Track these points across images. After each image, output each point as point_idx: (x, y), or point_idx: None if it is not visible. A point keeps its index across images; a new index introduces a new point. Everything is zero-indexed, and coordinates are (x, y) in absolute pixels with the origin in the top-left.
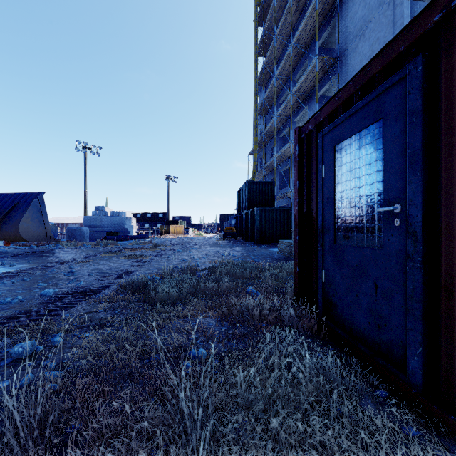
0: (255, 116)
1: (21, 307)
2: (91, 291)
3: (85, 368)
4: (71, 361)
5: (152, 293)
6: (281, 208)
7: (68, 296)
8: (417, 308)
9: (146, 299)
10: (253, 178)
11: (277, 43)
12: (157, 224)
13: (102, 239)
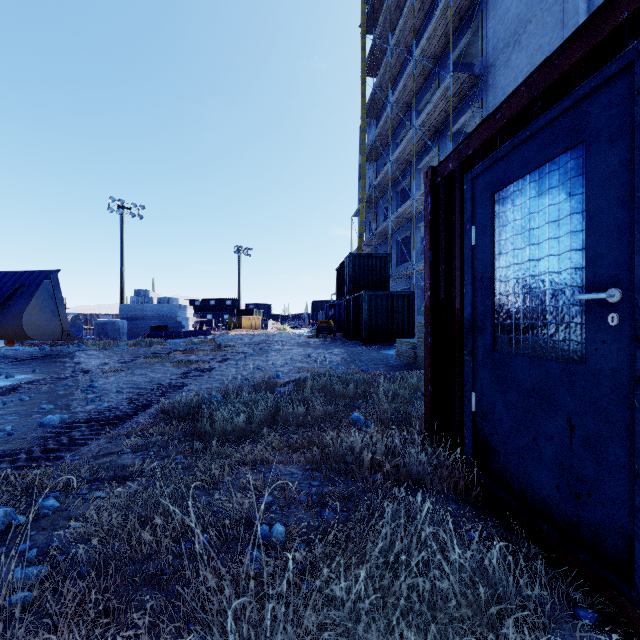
0: (362, 162)
1: (7, 444)
2: (116, 417)
3: (83, 561)
4: (65, 544)
5: (207, 424)
6: (399, 292)
7: (80, 426)
8: None
9: (197, 432)
10: (359, 250)
11: (393, 58)
12: (224, 315)
13: (144, 336)
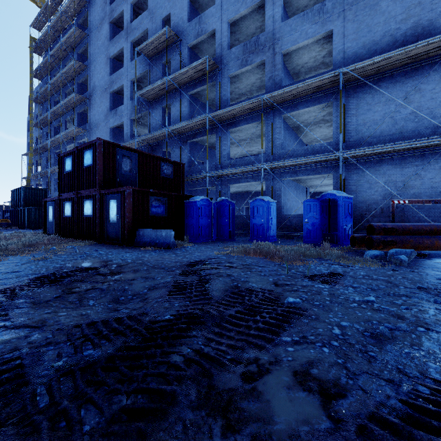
0: (30, 130)
1: None
2: None
3: None
4: None
5: None
6: None
7: None
8: (54, 227)
9: None
10: (28, 179)
11: (51, 87)
12: None
13: None
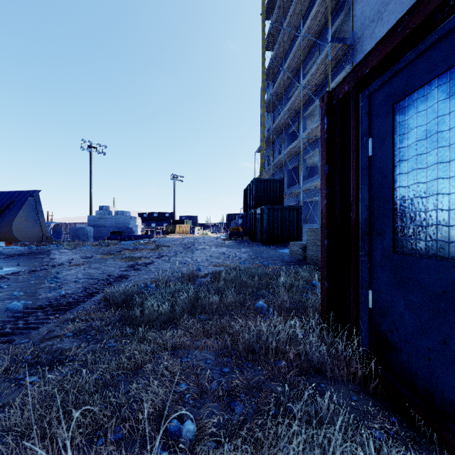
0: (262, 112)
1: None
2: (68, 304)
3: None
4: None
5: (137, 311)
6: (290, 206)
7: (37, 311)
8: None
9: (130, 317)
10: (260, 176)
11: (285, 35)
12: (164, 224)
13: (105, 238)
